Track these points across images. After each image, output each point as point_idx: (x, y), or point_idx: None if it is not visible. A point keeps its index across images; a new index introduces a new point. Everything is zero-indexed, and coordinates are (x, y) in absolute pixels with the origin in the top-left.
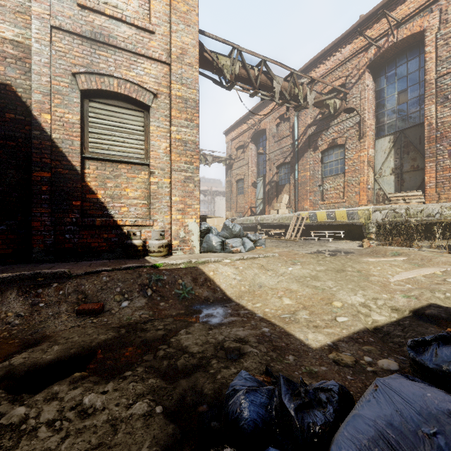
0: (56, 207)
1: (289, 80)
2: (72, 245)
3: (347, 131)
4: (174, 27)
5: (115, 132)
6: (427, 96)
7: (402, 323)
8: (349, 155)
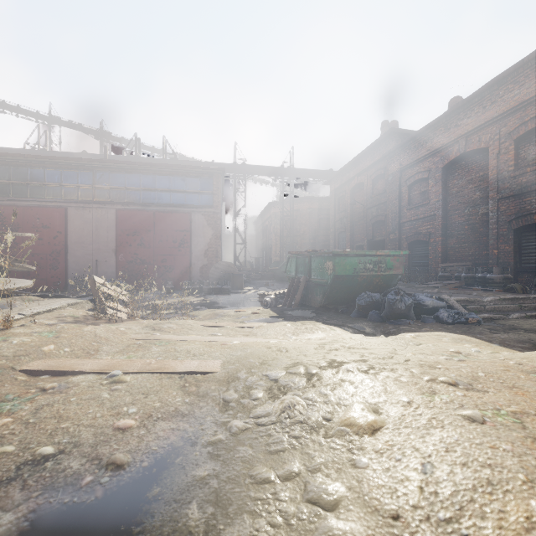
0: None
1: None
2: None
3: None
4: None
5: None
6: None
7: None
8: None
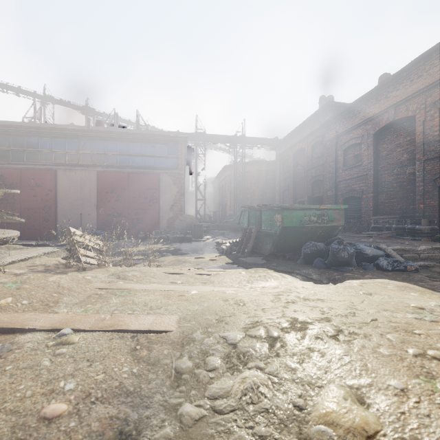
0: None
1: None
2: None
3: None
4: None
5: None
6: None
7: None
8: None
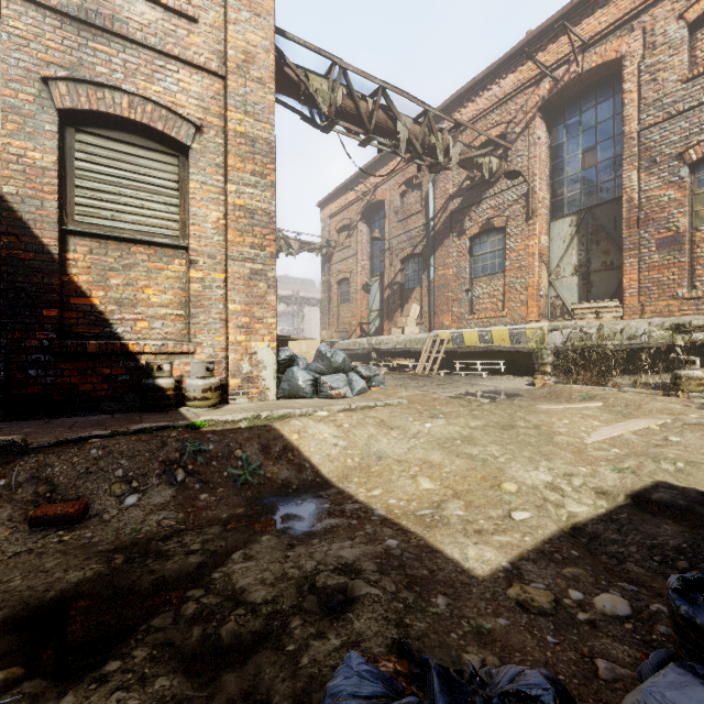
0: (10, 320)
1: (422, 123)
2: (42, 389)
3: (509, 207)
4: (232, 15)
5: (126, 188)
6: (626, 157)
7: (617, 518)
8: (511, 244)
